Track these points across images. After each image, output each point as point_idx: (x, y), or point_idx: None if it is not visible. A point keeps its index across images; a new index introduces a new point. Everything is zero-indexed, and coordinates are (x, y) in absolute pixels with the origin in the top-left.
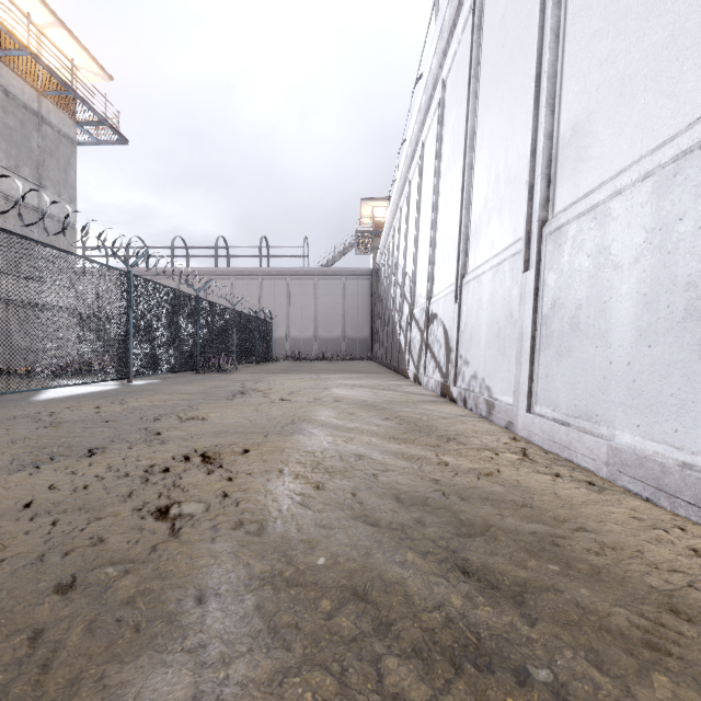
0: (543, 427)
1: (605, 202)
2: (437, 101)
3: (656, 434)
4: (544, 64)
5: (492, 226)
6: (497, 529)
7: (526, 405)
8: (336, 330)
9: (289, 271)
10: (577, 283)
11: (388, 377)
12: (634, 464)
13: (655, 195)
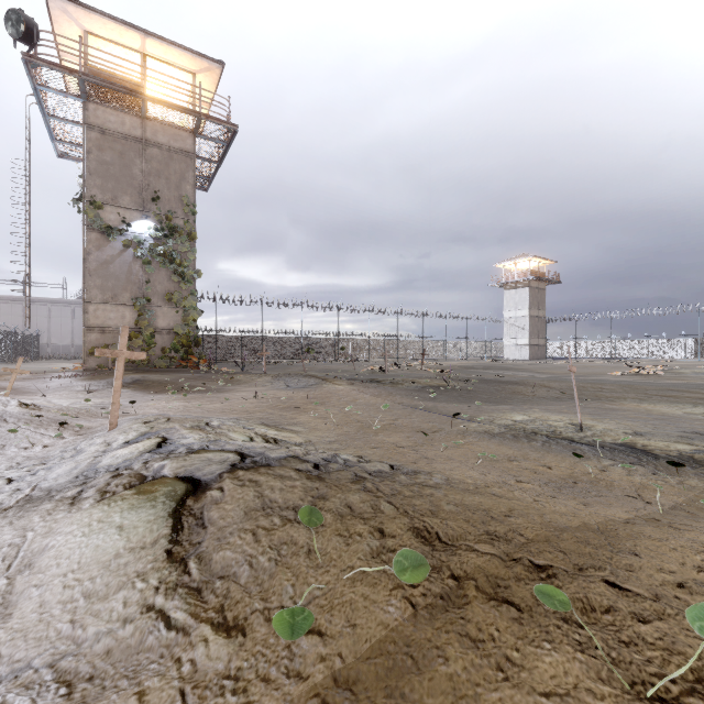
0: None
1: None
2: None
3: None
4: None
5: None
6: None
7: None
8: None
9: (51, 300)
10: None
11: None
12: None
13: None
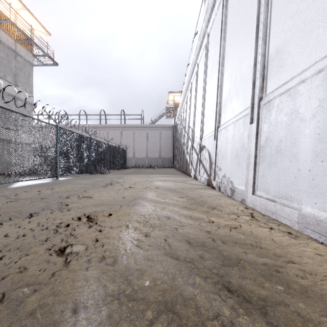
0: (261, 202)
1: (295, 86)
2: (205, 43)
3: (326, 208)
4: (261, 19)
5: (233, 102)
6: (244, 262)
7: (252, 191)
8: (156, 153)
9: (134, 126)
10: (280, 129)
11: (181, 176)
12: (314, 224)
13: (325, 81)
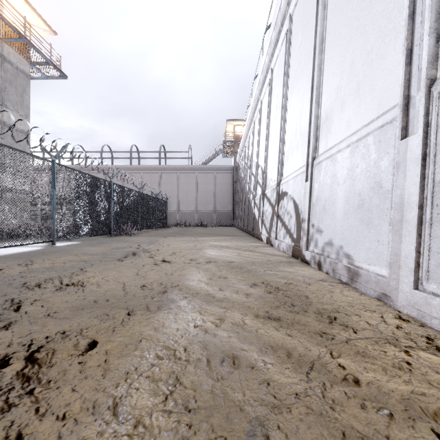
0: None
1: None
2: (284, 33)
3: None
4: None
5: (347, 109)
6: None
7: (412, 281)
8: (210, 206)
9: (179, 167)
10: None
11: (246, 239)
12: None
13: None
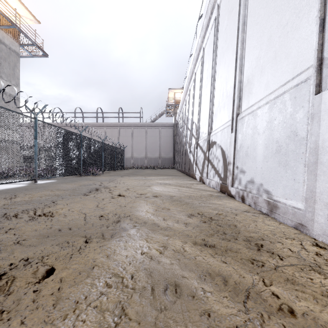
0: None
1: None
2: (213, 20)
3: None
4: None
5: (265, 73)
6: None
7: (327, 214)
8: (156, 153)
9: (133, 124)
10: None
11: (184, 178)
12: None
13: None
